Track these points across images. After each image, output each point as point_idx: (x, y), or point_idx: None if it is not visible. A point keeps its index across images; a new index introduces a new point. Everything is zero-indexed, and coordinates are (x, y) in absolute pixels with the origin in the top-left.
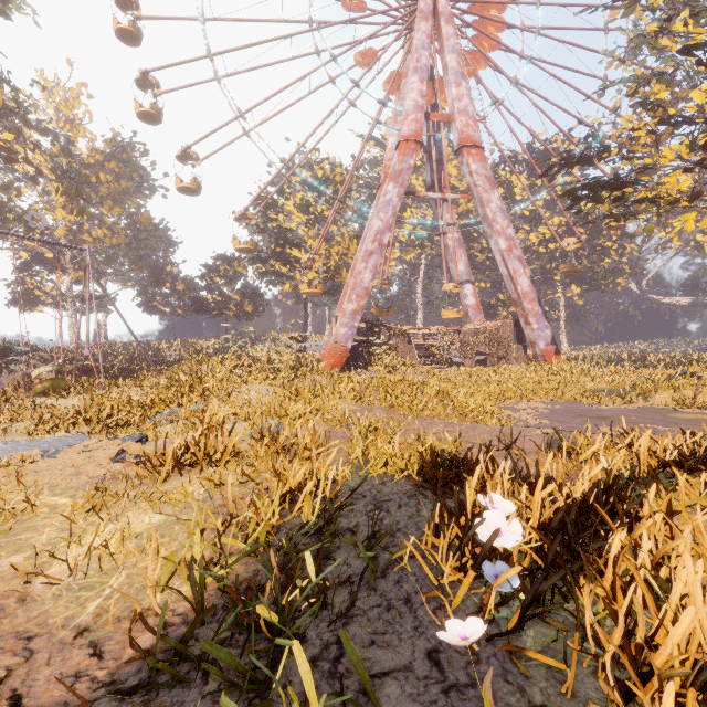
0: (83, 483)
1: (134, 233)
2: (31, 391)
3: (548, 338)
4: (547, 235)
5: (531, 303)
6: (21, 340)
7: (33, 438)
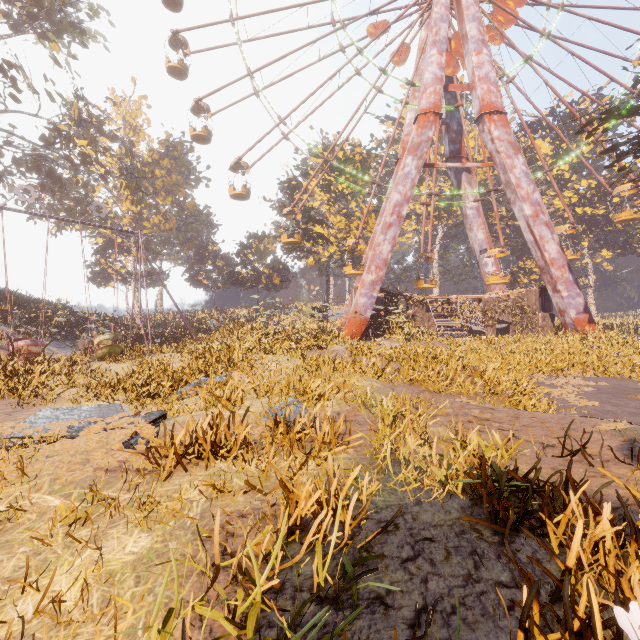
0: (85, 475)
1: (182, 219)
2: (94, 356)
3: (580, 306)
4: (573, 200)
5: (561, 269)
6: (87, 312)
7: (77, 405)
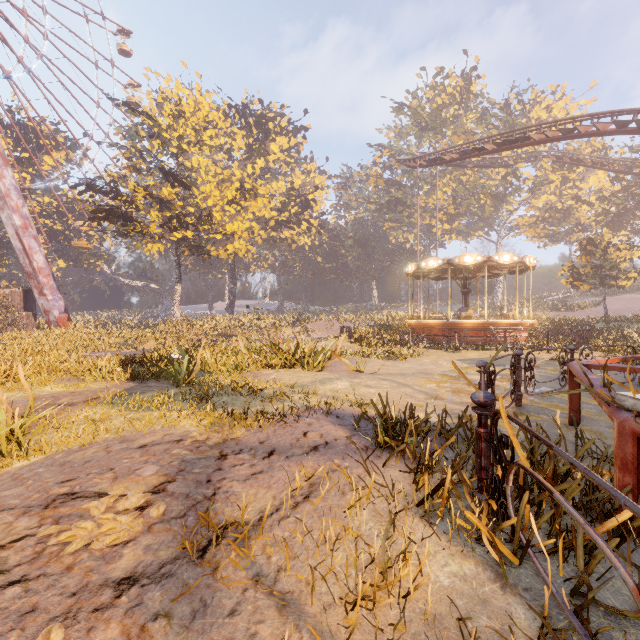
0: None
1: None
2: None
3: (62, 308)
4: (37, 210)
5: (47, 277)
6: None
7: None
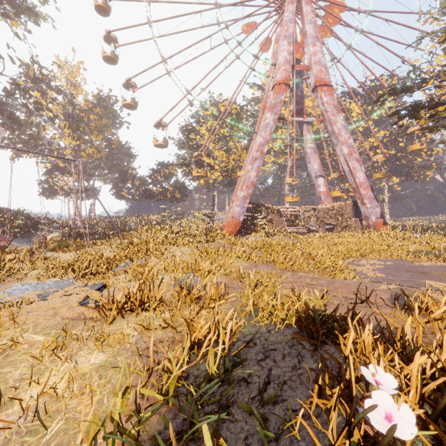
0: (56, 322)
1: (110, 150)
2: (47, 248)
3: (378, 214)
4: (375, 144)
5: (366, 190)
6: (41, 217)
7: (40, 281)
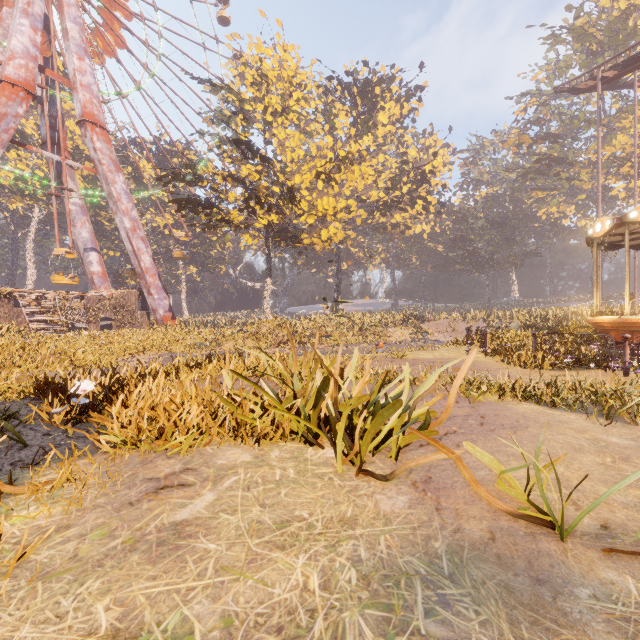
0: None
1: None
2: None
3: (167, 307)
4: (171, 221)
5: (153, 277)
6: None
7: None
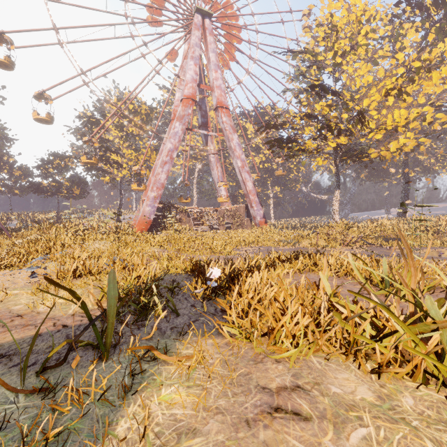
0: (22, 286)
1: None
2: None
3: (261, 215)
4: (263, 159)
5: (253, 196)
6: None
7: None
